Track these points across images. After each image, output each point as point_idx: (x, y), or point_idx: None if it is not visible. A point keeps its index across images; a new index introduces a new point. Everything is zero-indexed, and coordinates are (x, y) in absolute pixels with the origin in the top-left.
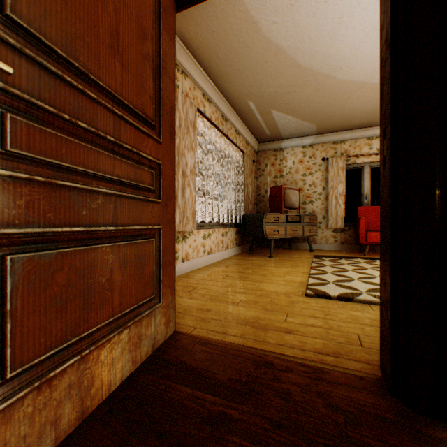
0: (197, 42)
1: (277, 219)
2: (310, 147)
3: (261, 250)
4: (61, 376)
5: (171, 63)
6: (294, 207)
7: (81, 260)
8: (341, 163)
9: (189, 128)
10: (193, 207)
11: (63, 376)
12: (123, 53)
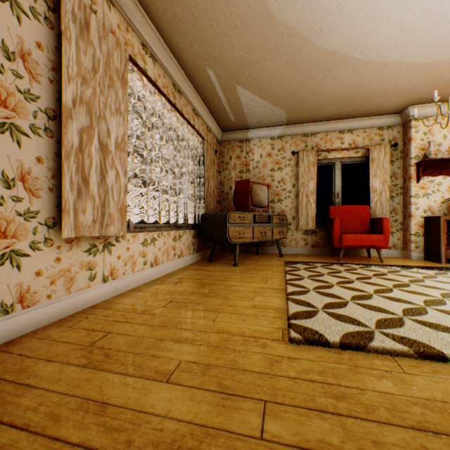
0: None
1: (243, 219)
2: (279, 138)
3: (225, 256)
4: None
5: None
6: (262, 205)
7: None
8: (313, 158)
9: (114, 80)
10: (121, 199)
11: None
12: None
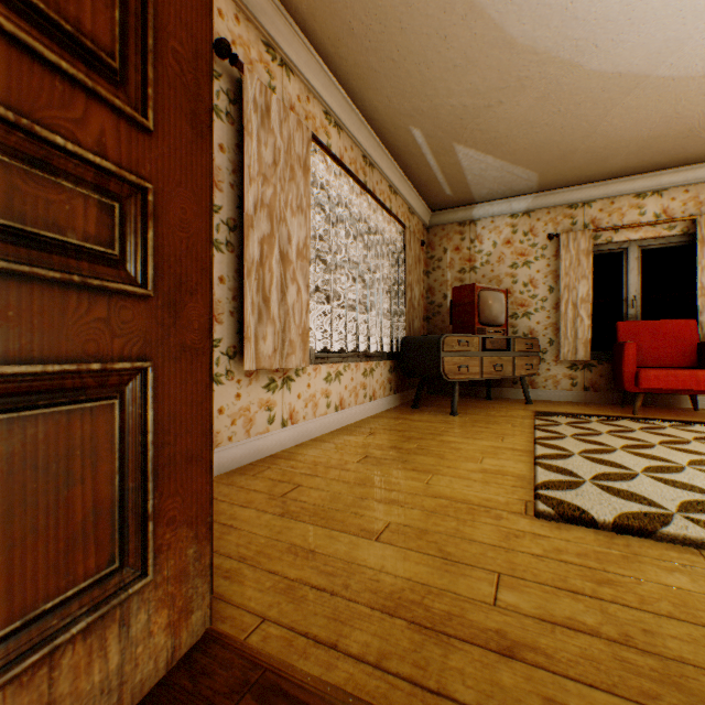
0: None
1: (466, 345)
2: (525, 215)
3: (436, 400)
4: None
5: None
6: (497, 322)
7: None
8: (585, 243)
9: (295, 170)
10: (303, 321)
11: None
12: None
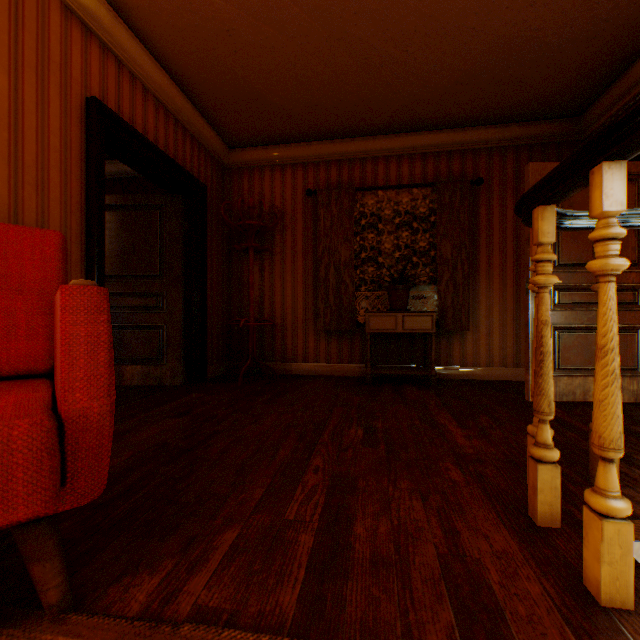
0: None
1: None
2: None
3: None
4: (574, 378)
5: None
6: None
7: (582, 338)
8: None
9: None
10: None
11: (575, 379)
12: None
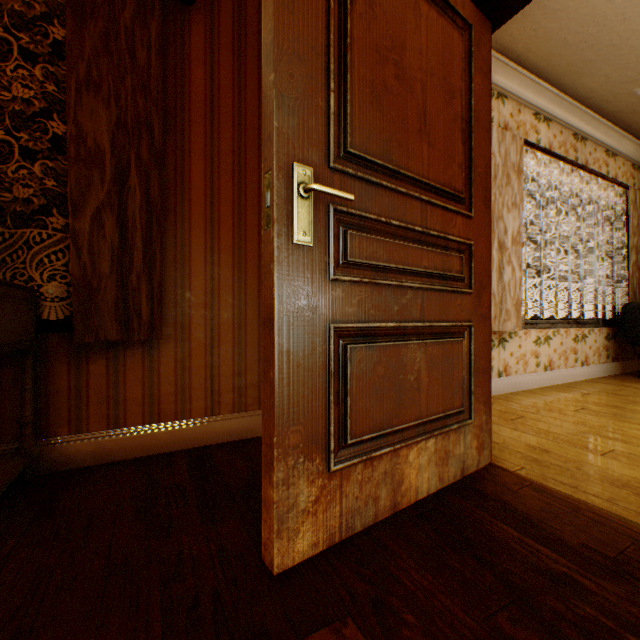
0: (523, 42)
1: None
2: None
3: None
4: (378, 460)
5: (484, 108)
6: None
7: (393, 355)
8: None
9: (509, 176)
10: (515, 294)
11: (380, 461)
12: (429, 130)
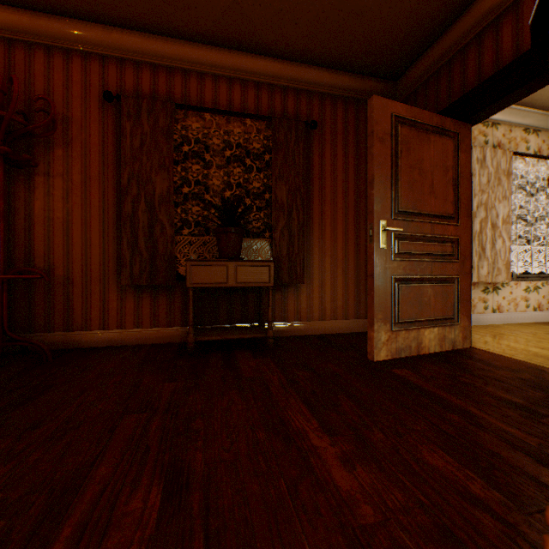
0: None
1: None
2: None
3: None
4: (410, 331)
5: (466, 169)
6: None
7: (417, 289)
8: None
9: (500, 179)
10: (505, 257)
11: (411, 332)
12: (434, 191)
